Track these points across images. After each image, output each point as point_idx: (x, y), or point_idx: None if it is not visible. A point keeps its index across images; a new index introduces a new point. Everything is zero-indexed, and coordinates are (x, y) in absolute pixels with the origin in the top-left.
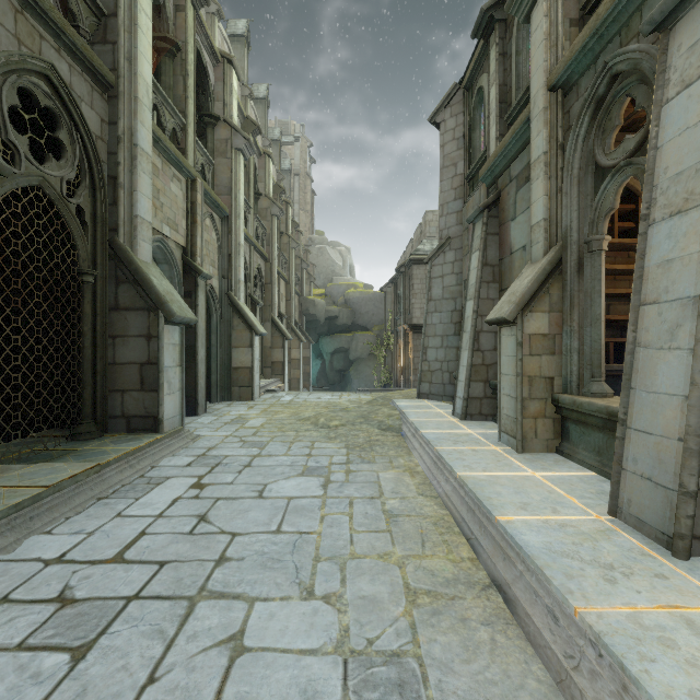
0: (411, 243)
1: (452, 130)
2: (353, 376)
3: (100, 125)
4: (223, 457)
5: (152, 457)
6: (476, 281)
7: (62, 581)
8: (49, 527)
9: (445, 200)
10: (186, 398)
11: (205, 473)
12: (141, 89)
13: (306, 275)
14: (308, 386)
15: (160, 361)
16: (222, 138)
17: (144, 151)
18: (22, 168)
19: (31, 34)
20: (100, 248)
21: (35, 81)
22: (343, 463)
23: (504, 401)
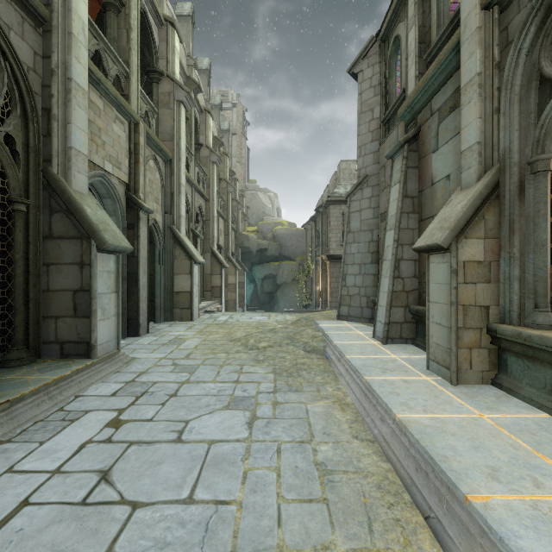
0: (328, 188)
1: (369, 79)
2: (280, 298)
3: (32, 57)
4: (151, 384)
5: (78, 385)
6: (396, 212)
7: None
8: None
9: (363, 142)
10: (129, 320)
11: (127, 404)
12: (76, 25)
13: (242, 215)
14: (243, 306)
15: (92, 288)
16: (165, 91)
17: (80, 86)
18: None
19: None
20: (33, 178)
21: None
22: (271, 392)
23: (434, 330)
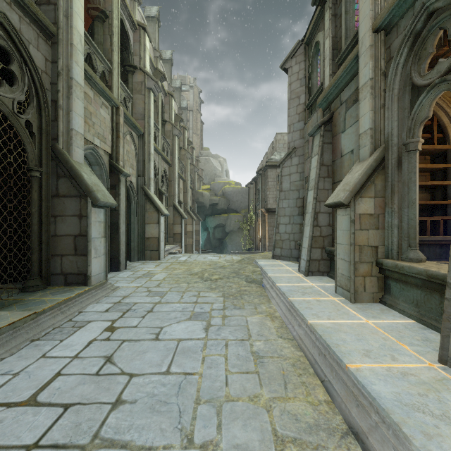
0: (266, 155)
1: (296, 73)
2: (228, 243)
3: (44, 62)
4: (133, 304)
5: (80, 304)
6: (315, 177)
7: None
8: None
9: (292, 122)
10: (112, 259)
11: (117, 317)
12: (76, 38)
13: (197, 176)
14: (199, 249)
15: (88, 234)
16: (139, 81)
17: (78, 83)
18: None
19: None
20: (44, 152)
21: None
22: (221, 309)
23: (339, 264)
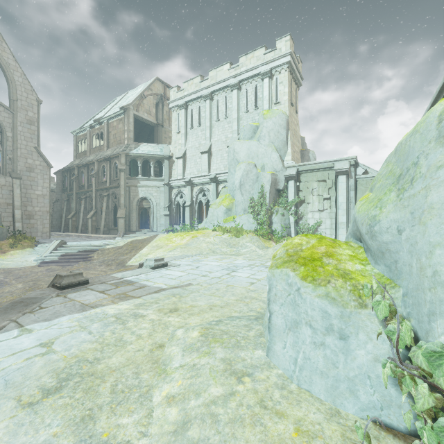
0: None
1: (59, 178)
2: None
3: None
4: None
5: None
6: (65, 211)
7: None
8: None
9: (58, 192)
10: None
11: None
12: None
13: None
14: None
15: None
16: None
17: None
18: None
19: None
20: None
21: None
22: None
23: (70, 228)
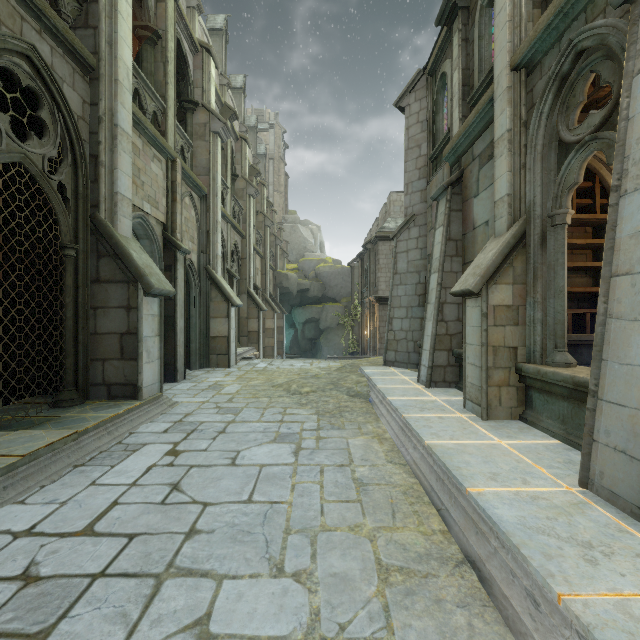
0: (377, 221)
1: (416, 114)
2: (323, 344)
3: (81, 105)
4: (199, 423)
5: (130, 424)
6: (440, 255)
7: (29, 556)
8: (23, 496)
9: (410, 180)
10: (166, 366)
11: (180, 439)
12: (121, 72)
13: (280, 251)
14: (282, 353)
15: (139, 331)
16: (201, 122)
17: (125, 131)
18: (3, 145)
19: (12, 15)
20: (81, 223)
21: (16, 61)
22: (314, 429)
23: (469, 370)
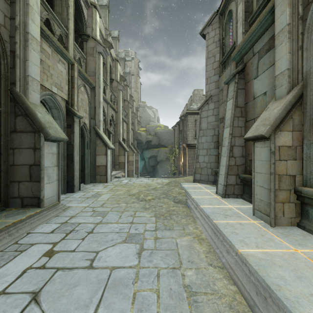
0: (186, 105)
1: (212, 37)
2: (159, 169)
3: (3, 18)
4: (77, 224)
5: (30, 225)
6: (231, 116)
7: None
8: None
9: (209, 76)
10: (68, 183)
11: (59, 239)
12: None
13: (137, 121)
14: (138, 173)
15: (41, 163)
16: (91, 46)
17: (34, 38)
18: None
19: None
20: (3, 94)
21: None
22: (153, 230)
23: (258, 190)
